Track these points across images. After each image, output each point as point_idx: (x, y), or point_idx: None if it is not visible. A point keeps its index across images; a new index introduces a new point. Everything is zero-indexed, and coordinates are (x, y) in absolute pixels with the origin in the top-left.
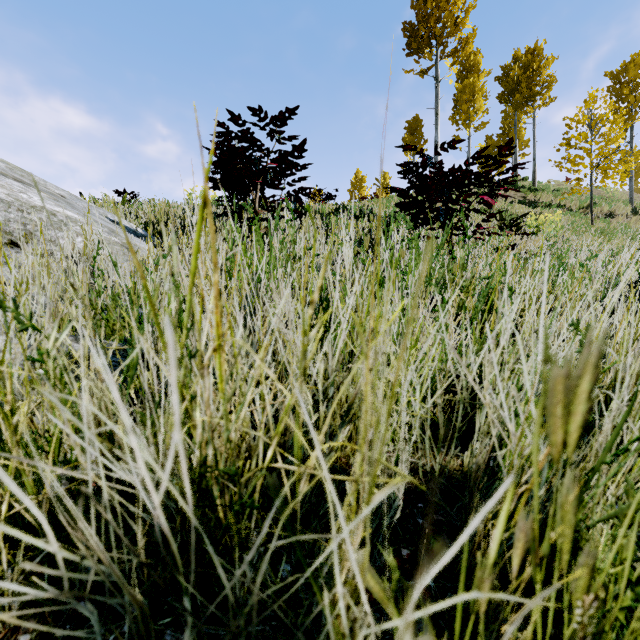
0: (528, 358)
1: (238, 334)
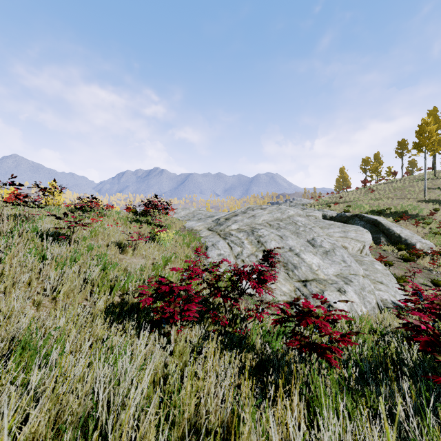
0: None
1: None
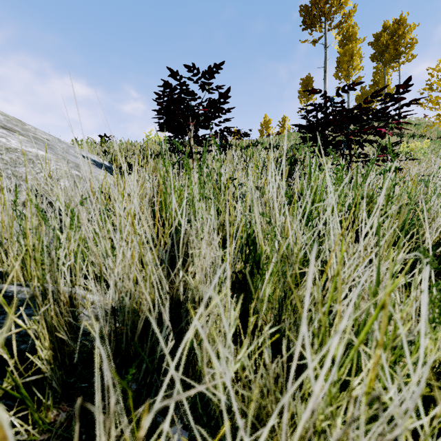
0: None
1: None
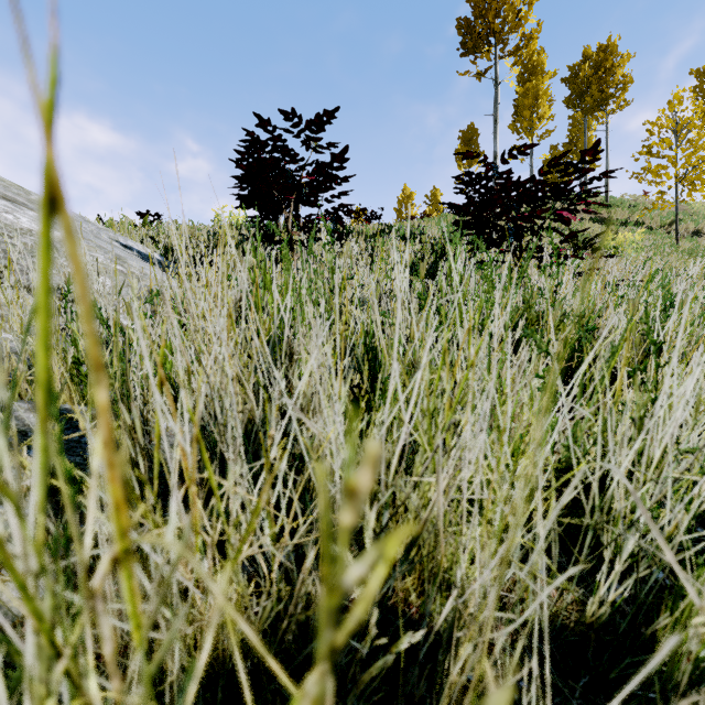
0: (677, 446)
1: (168, 527)
